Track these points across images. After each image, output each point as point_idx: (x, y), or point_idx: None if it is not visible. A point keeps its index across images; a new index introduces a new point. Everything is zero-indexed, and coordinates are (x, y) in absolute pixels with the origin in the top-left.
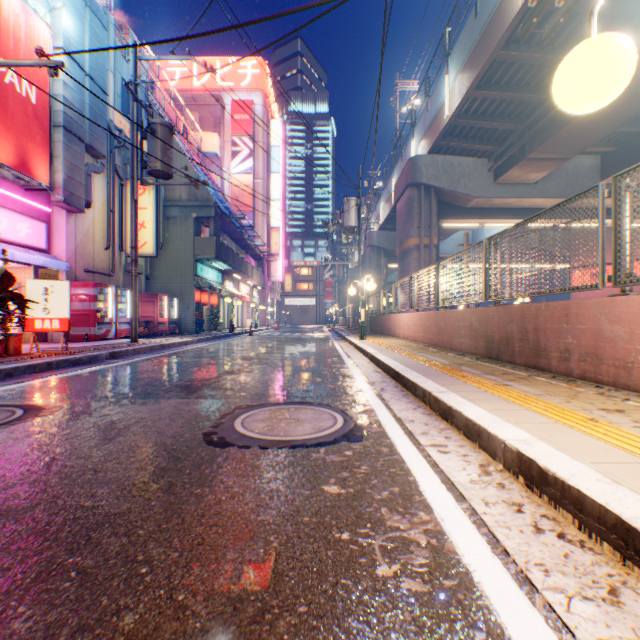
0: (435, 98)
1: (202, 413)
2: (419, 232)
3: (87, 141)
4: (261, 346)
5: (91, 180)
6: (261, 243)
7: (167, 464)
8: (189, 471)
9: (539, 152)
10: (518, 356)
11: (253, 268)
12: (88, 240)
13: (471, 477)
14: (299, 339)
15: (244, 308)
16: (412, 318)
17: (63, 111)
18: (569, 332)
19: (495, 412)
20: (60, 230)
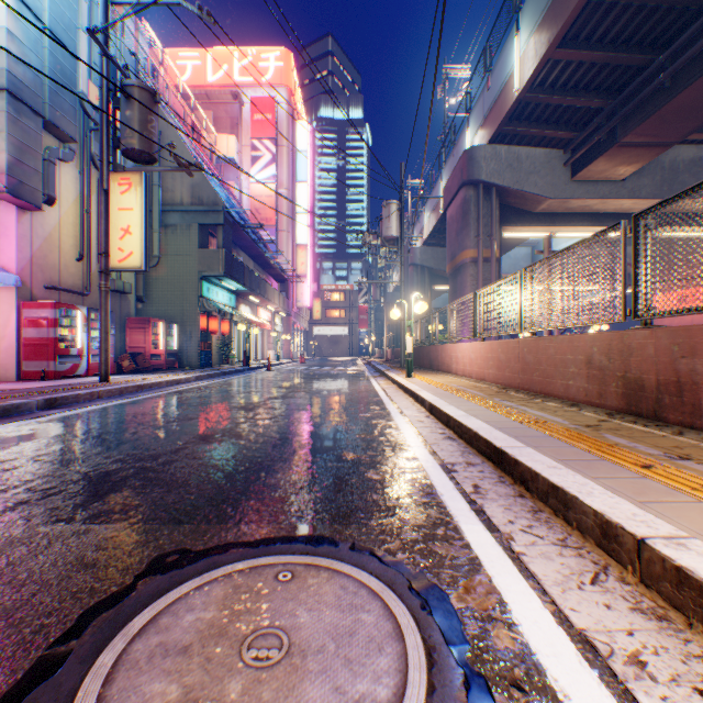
0: (499, 71)
1: (39, 600)
2: (477, 242)
3: (46, 115)
4: (276, 386)
5: (54, 169)
6: (284, 261)
7: None
8: None
9: (636, 135)
10: None
11: (274, 290)
12: (51, 247)
13: None
14: (327, 375)
15: (264, 338)
16: (477, 349)
17: (7, 70)
18: None
19: None
20: (8, 232)
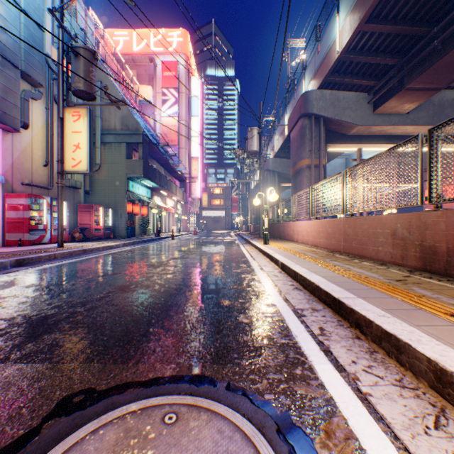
0: (325, 40)
1: None
2: (310, 154)
3: (22, 68)
4: (176, 250)
5: (28, 104)
6: (183, 167)
7: None
8: None
9: (417, 82)
10: None
11: (177, 187)
12: (26, 157)
13: None
14: (211, 243)
15: (170, 218)
16: (312, 225)
17: None
18: None
19: None
20: None
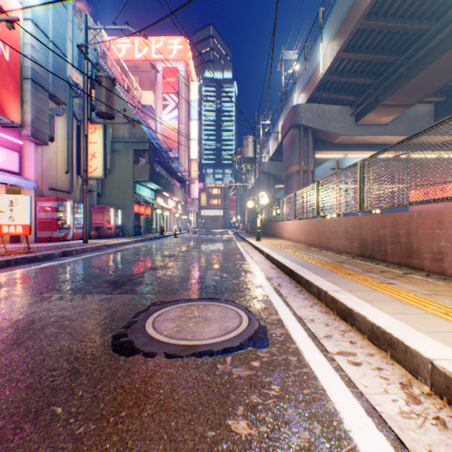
0: (312, 61)
1: (119, 311)
2: (299, 161)
3: (50, 91)
4: (182, 245)
5: (54, 121)
6: (183, 170)
7: (61, 382)
8: (81, 393)
9: (390, 100)
10: (390, 256)
11: (178, 188)
12: (52, 166)
13: (399, 406)
14: (211, 240)
15: (171, 217)
16: (296, 224)
17: (31, 67)
18: (443, 236)
19: (399, 317)
20: (30, 158)
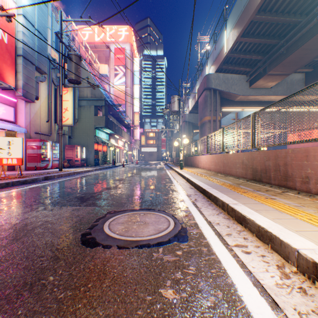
0: (219, 43)
1: (85, 217)
2: (210, 113)
3: (36, 64)
4: (128, 172)
5: (38, 85)
6: (129, 120)
7: (47, 264)
8: (61, 272)
9: (274, 71)
10: (273, 180)
11: (125, 132)
12: (37, 117)
13: (275, 280)
14: (148, 169)
15: (120, 153)
16: (208, 158)
17: (22, 48)
18: (309, 166)
19: (277, 221)
20: (21, 111)
